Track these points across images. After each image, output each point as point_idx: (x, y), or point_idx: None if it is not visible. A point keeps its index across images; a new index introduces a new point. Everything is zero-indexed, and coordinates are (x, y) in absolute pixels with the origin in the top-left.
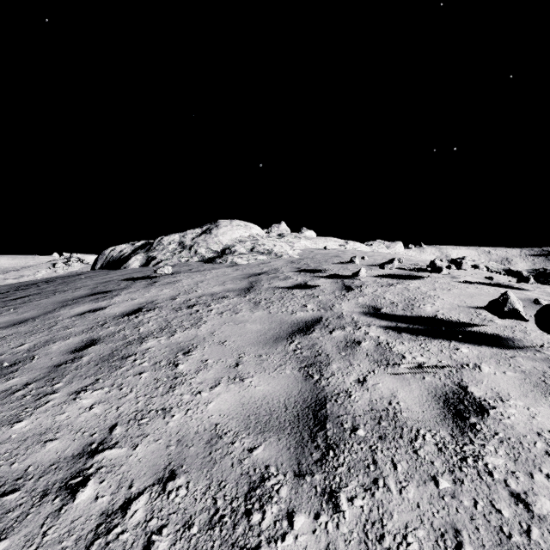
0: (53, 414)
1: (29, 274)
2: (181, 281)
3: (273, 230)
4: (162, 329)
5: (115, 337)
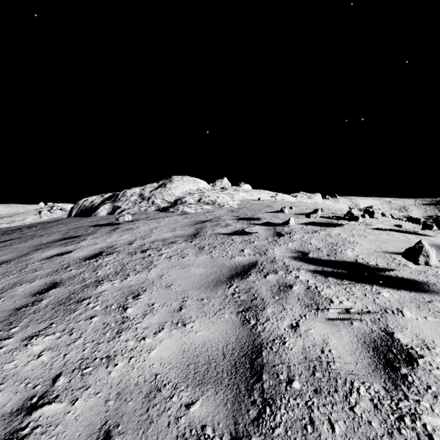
0: (2, 362)
1: (19, 220)
2: (139, 227)
3: (217, 184)
4: (117, 272)
5: (75, 280)
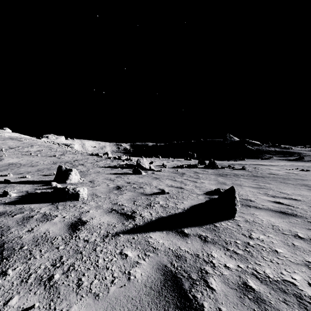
0: None
1: None
2: None
3: None
4: None
5: None
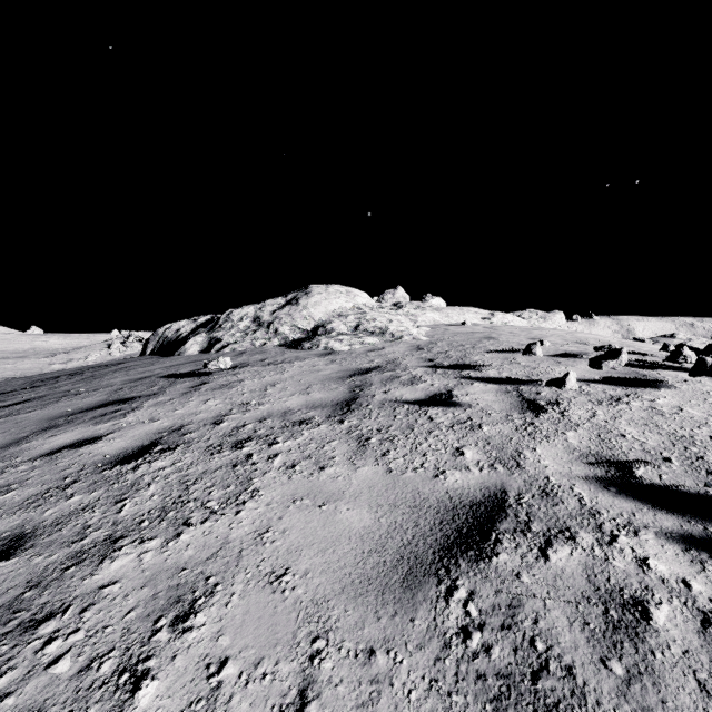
0: None
1: (79, 358)
2: (242, 383)
3: (386, 298)
4: (165, 511)
5: (64, 531)
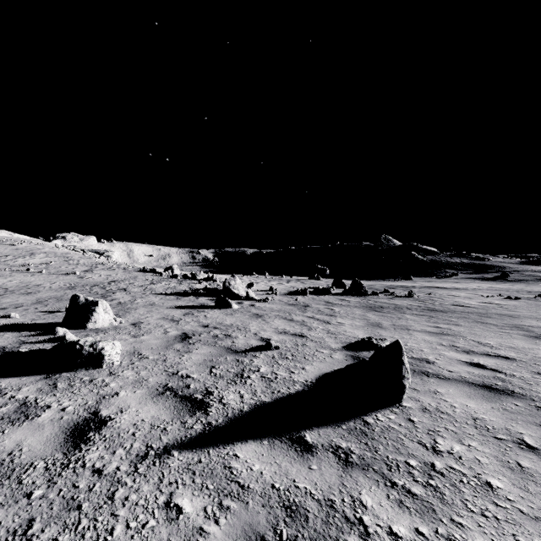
0: None
1: None
2: None
3: None
4: None
5: None
